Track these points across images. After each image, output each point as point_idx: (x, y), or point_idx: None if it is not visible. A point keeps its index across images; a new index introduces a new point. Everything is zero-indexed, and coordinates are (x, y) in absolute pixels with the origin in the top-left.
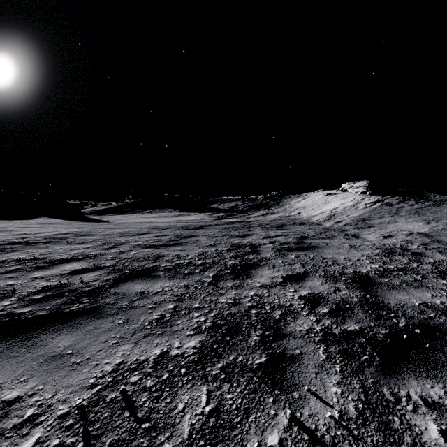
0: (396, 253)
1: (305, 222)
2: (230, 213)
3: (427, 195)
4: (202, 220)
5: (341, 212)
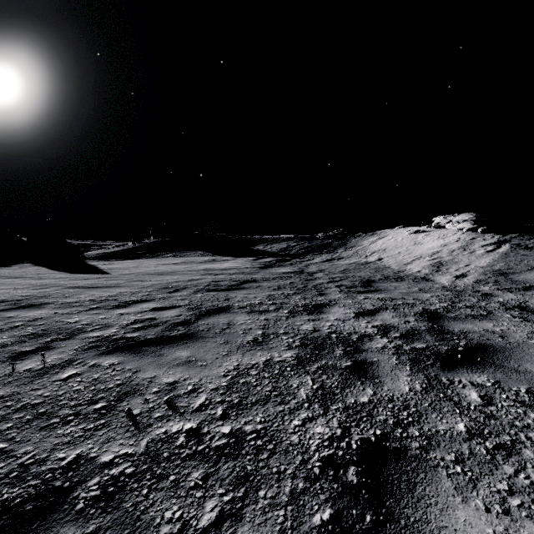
0: None
1: (401, 275)
2: (280, 258)
3: None
4: (242, 269)
5: (450, 259)
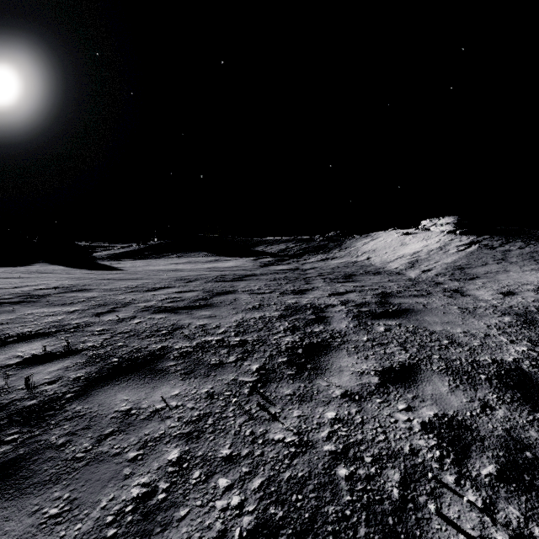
0: (538, 322)
1: (380, 270)
2: (279, 258)
3: (537, 234)
4: (243, 267)
5: (426, 257)
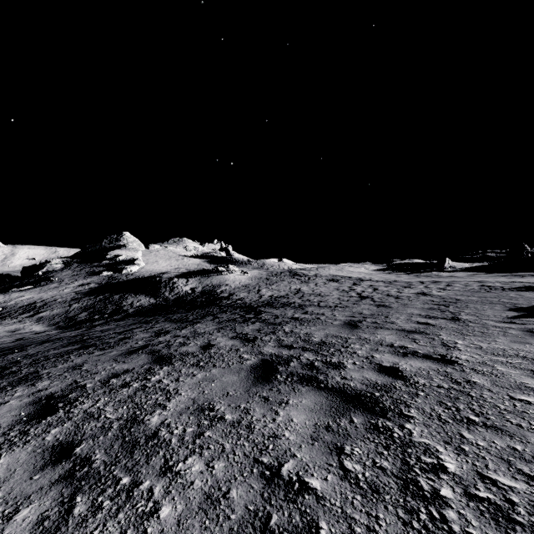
0: None
1: None
2: None
3: None
4: None
5: None
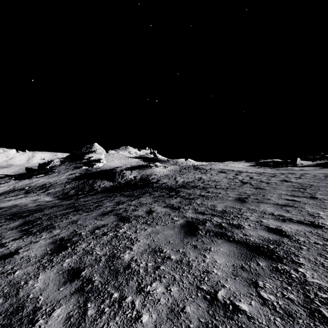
0: None
1: None
2: None
3: None
4: None
5: None
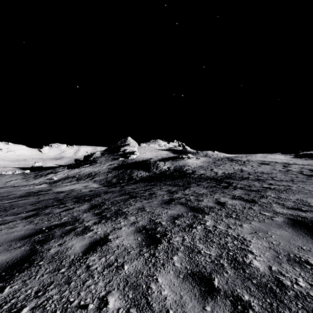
0: None
1: None
2: None
3: None
4: None
5: None
